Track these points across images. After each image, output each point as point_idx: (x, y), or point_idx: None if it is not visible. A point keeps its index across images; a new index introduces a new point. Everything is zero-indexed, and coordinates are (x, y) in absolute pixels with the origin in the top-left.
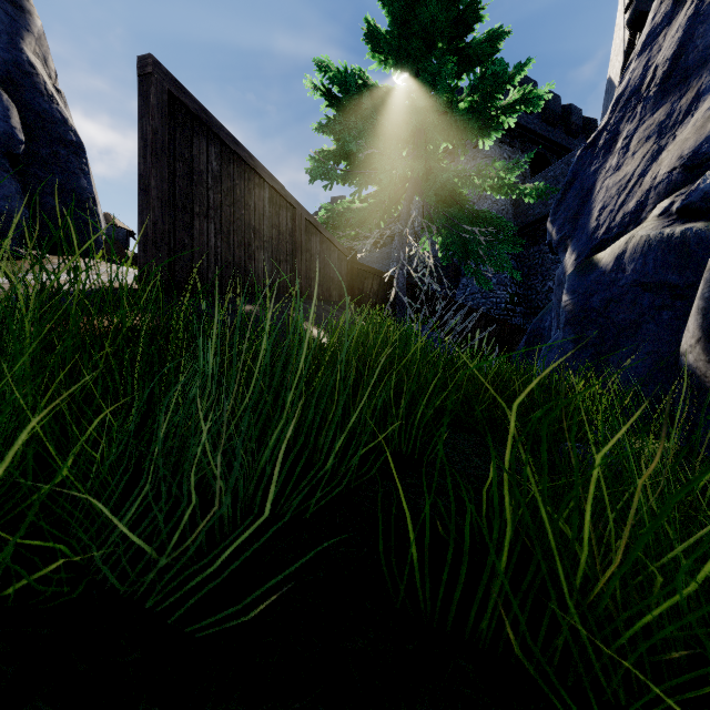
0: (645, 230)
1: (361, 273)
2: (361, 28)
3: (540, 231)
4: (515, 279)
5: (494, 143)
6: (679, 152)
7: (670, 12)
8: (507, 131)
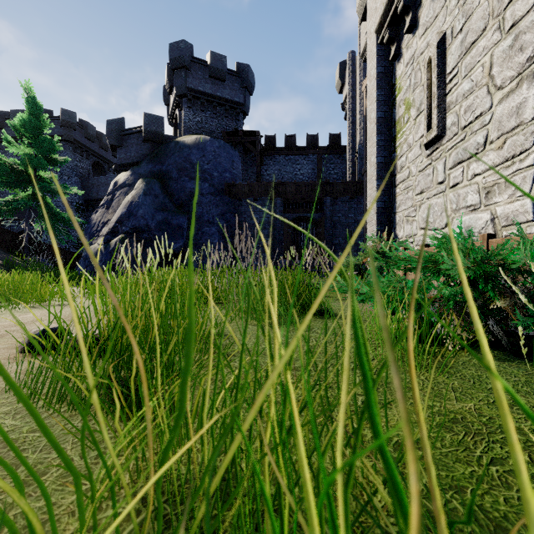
0: (96, 245)
1: (3, 232)
2: (5, 135)
3: (97, 205)
4: (83, 227)
5: (70, 152)
6: (104, 231)
7: (112, 192)
8: (79, 147)
